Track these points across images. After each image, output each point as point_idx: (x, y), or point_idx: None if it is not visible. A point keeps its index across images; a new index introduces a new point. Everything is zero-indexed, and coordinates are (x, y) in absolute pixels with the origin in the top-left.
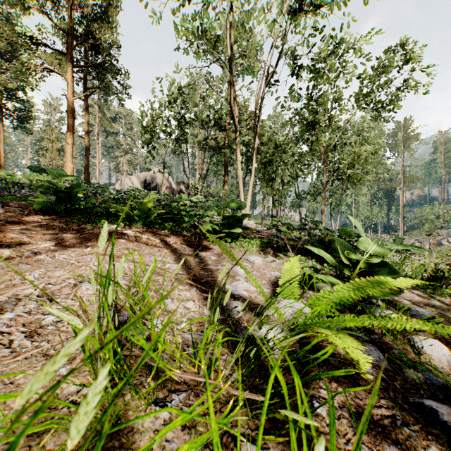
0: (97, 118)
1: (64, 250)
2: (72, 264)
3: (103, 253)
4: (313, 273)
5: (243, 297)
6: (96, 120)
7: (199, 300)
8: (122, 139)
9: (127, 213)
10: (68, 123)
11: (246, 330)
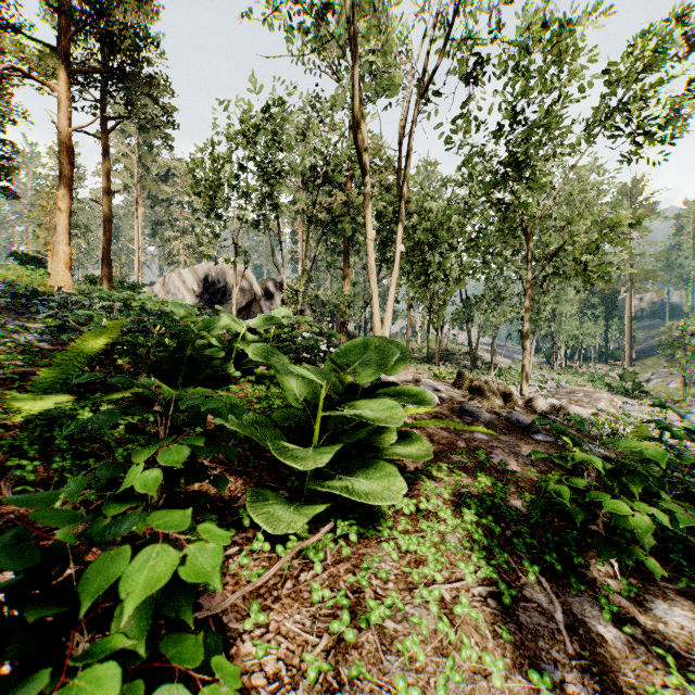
0: (136, 175)
1: None
2: None
3: None
4: None
5: None
6: (134, 178)
7: None
8: (178, 211)
9: None
10: (61, 173)
11: None
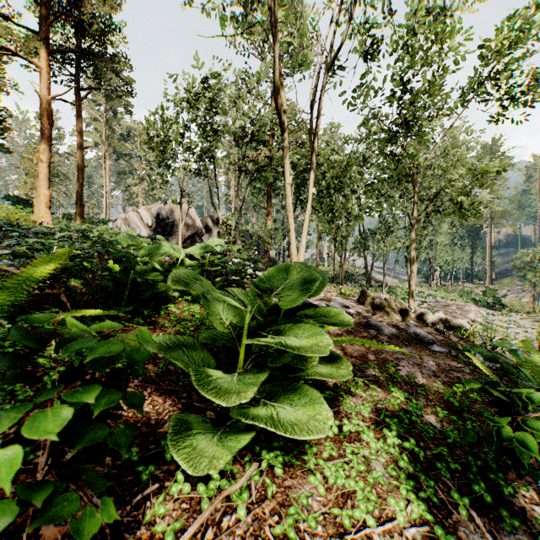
0: (104, 135)
1: None
2: None
3: None
4: None
5: None
6: (103, 137)
7: None
8: (137, 163)
9: None
10: (42, 132)
11: None
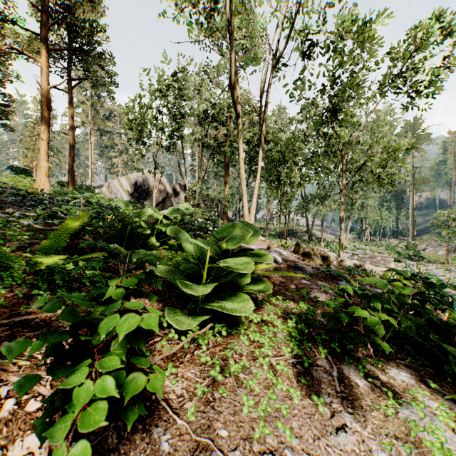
0: (90, 115)
1: None
2: None
3: None
4: None
5: None
6: (89, 117)
7: None
8: (117, 139)
9: None
10: (42, 115)
11: None
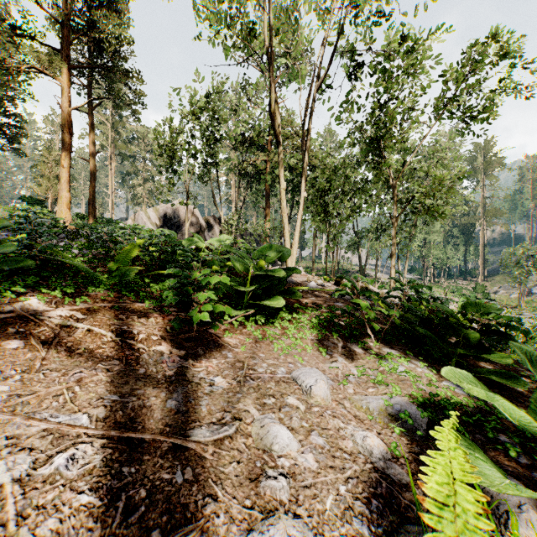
0: (110, 137)
1: None
2: None
3: None
4: (470, 451)
5: None
6: (109, 140)
7: None
8: (141, 164)
9: (83, 268)
10: (63, 140)
11: None
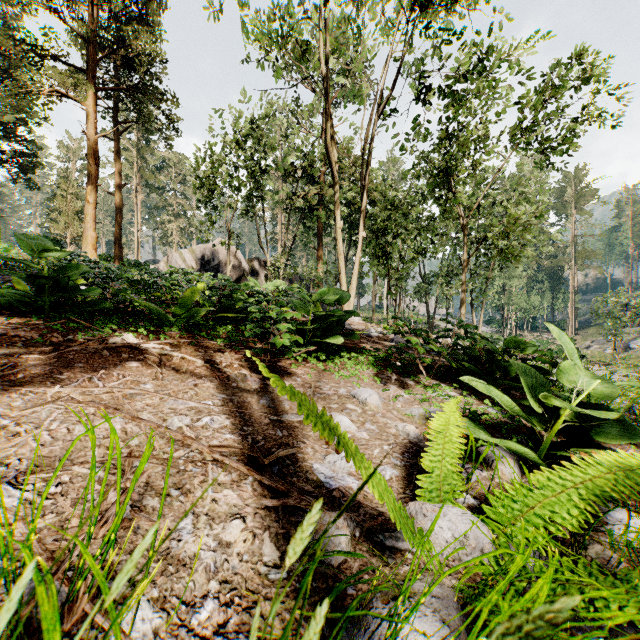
0: (135, 166)
1: (5, 392)
2: (2, 429)
3: (78, 399)
4: (476, 428)
5: (348, 494)
6: (134, 169)
7: (256, 513)
8: (172, 197)
9: (156, 310)
10: (89, 173)
11: (357, 623)
